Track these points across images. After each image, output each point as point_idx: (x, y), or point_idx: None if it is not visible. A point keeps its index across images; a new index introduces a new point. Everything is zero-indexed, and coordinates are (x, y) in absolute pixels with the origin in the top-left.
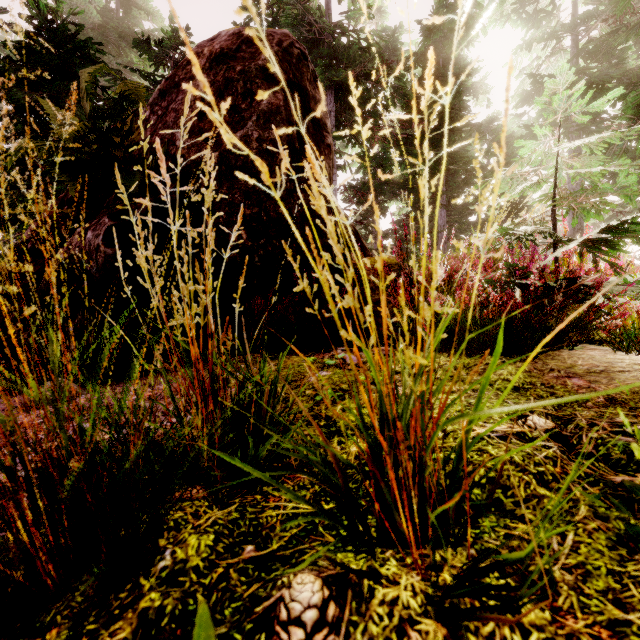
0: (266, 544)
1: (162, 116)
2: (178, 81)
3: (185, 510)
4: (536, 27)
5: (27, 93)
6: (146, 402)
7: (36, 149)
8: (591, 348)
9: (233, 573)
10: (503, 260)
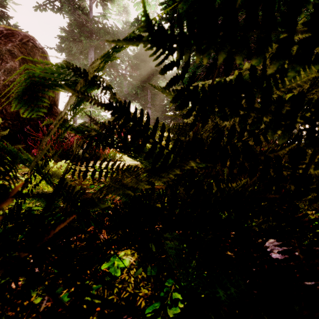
0: None
1: None
2: None
3: None
4: None
5: None
6: None
7: None
8: None
9: None
10: None
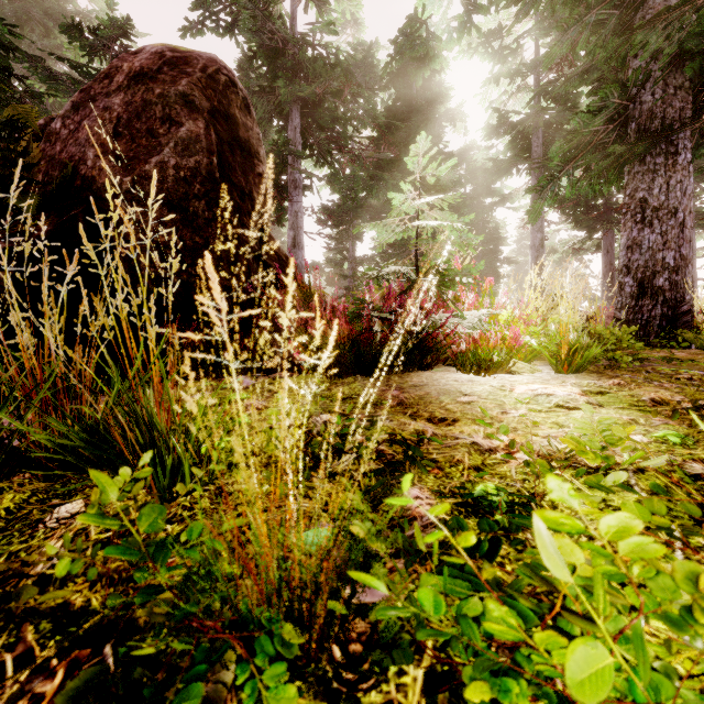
0: (71, 497)
1: (74, 131)
2: (94, 95)
3: (14, 482)
4: (502, 63)
5: None
6: None
7: None
8: (449, 370)
9: (35, 512)
10: (344, 296)
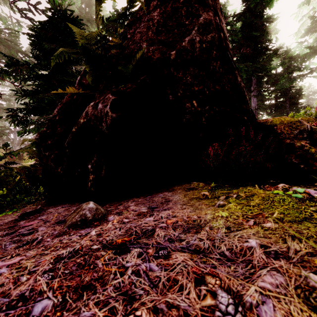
0: None
1: (131, 37)
2: (139, 16)
3: None
4: None
5: (49, 45)
6: (179, 234)
7: (66, 56)
8: None
9: None
10: None
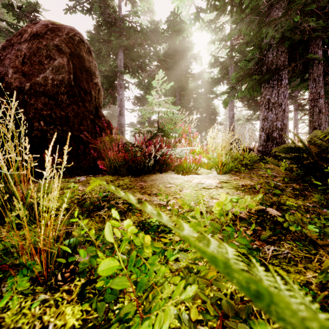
0: None
1: (2, 60)
2: (13, 43)
3: None
4: (216, 34)
5: None
6: None
7: None
8: (173, 173)
9: None
10: (121, 141)
